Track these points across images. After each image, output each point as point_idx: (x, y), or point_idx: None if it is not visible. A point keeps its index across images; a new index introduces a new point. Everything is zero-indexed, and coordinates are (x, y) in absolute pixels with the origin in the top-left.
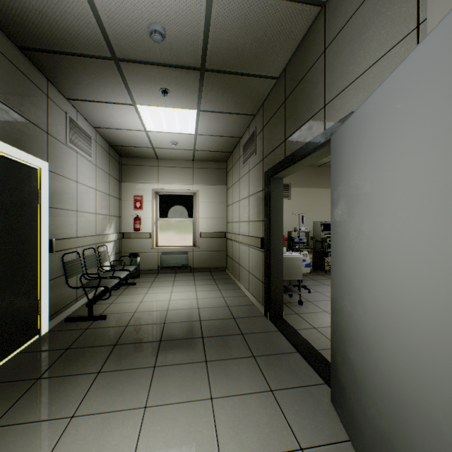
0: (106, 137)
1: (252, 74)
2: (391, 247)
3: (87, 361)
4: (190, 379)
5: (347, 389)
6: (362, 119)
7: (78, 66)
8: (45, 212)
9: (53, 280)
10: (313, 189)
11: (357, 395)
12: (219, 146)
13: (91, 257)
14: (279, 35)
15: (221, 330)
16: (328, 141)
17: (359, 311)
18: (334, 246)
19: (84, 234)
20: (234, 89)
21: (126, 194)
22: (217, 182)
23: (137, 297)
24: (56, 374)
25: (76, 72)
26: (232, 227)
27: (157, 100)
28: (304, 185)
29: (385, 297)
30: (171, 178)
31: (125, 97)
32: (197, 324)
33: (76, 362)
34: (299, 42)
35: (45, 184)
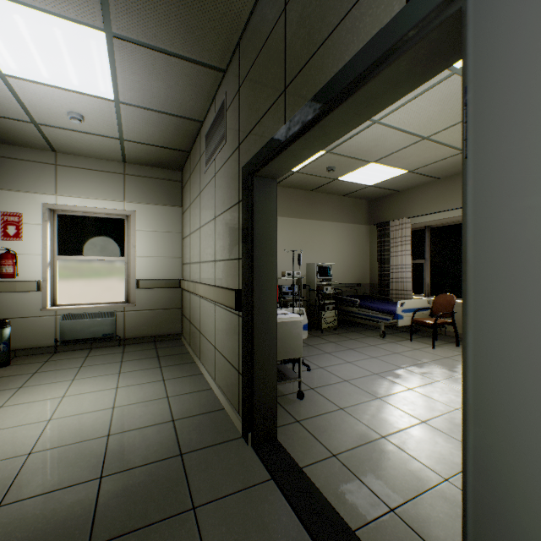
0: None
1: None
2: None
3: None
4: None
5: None
6: None
7: None
8: None
9: None
10: (305, 221)
11: None
12: (167, 136)
13: None
14: None
15: (145, 503)
16: (424, 26)
17: None
18: (503, 333)
19: None
20: None
21: None
22: (166, 201)
23: None
24: None
25: None
26: (190, 270)
27: None
28: (294, 214)
29: None
30: (83, 187)
31: None
32: (89, 493)
33: None
34: None
35: None
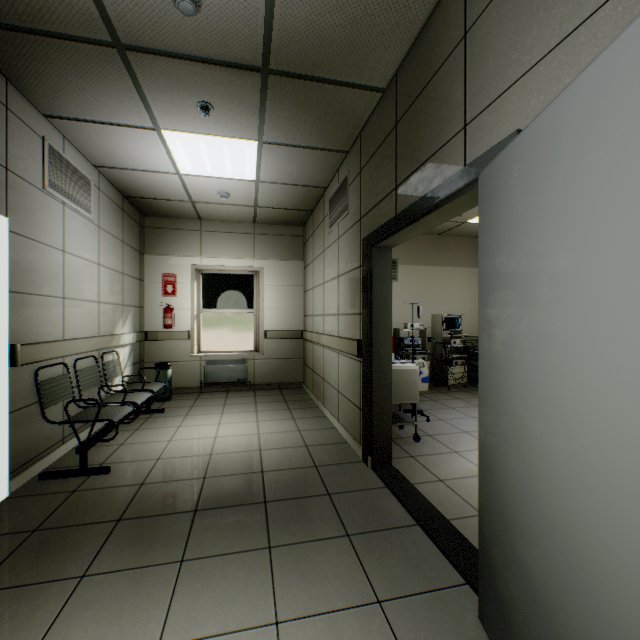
0: (117, 183)
1: (344, 82)
2: (626, 371)
3: (66, 555)
4: (241, 584)
5: (516, 613)
6: (550, 132)
7: (55, 55)
8: (1, 300)
9: (17, 411)
10: (430, 268)
11: (537, 631)
12: (294, 201)
13: (89, 371)
14: (389, 13)
15: (295, 487)
16: (472, 184)
17: (542, 480)
18: (486, 358)
19: (77, 335)
20: (316, 107)
21: (150, 273)
22: (290, 256)
23: (164, 433)
24: (4, 583)
25: (54, 67)
26: (313, 322)
27: (193, 122)
28: (418, 261)
29: (608, 466)
30: (222, 249)
31: (141, 116)
32: (257, 478)
33: (45, 557)
34: (420, 28)
35: (1, 253)
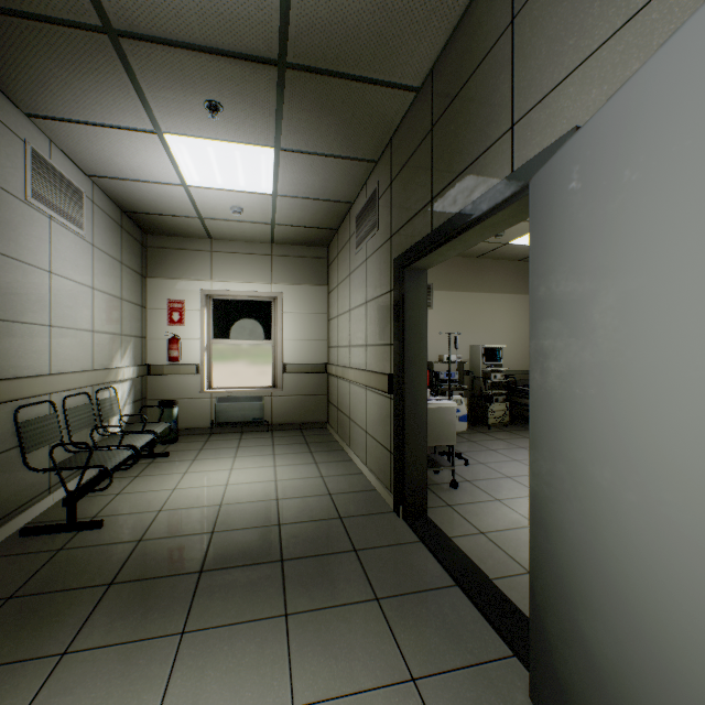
0: (114, 195)
1: (373, 79)
2: None
3: (45, 627)
4: (252, 661)
5: (576, 697)
6: (621, 122)
7: (36, 42)
8: None
9: None
10: (468, 294)
11: None
12: (316, 218)
13: (81, 410)
14: None
15: (317, 543)
16: (521, 192)
17: (610, 540)
18: (539, 395)
19: (66, 369)
20: (341, 108)
21: (154, 298)
22: (312, 280)
23: (168, 481)
24: None
25: (35, 56)
26: (338, 354)
27: (200, 125)
28: (455, 287)
29: (699, 528)
30: (235, 272)
31: (139, 117)
32: (273, 532)
33: (21, 630)
34: (460, 15)
35: None
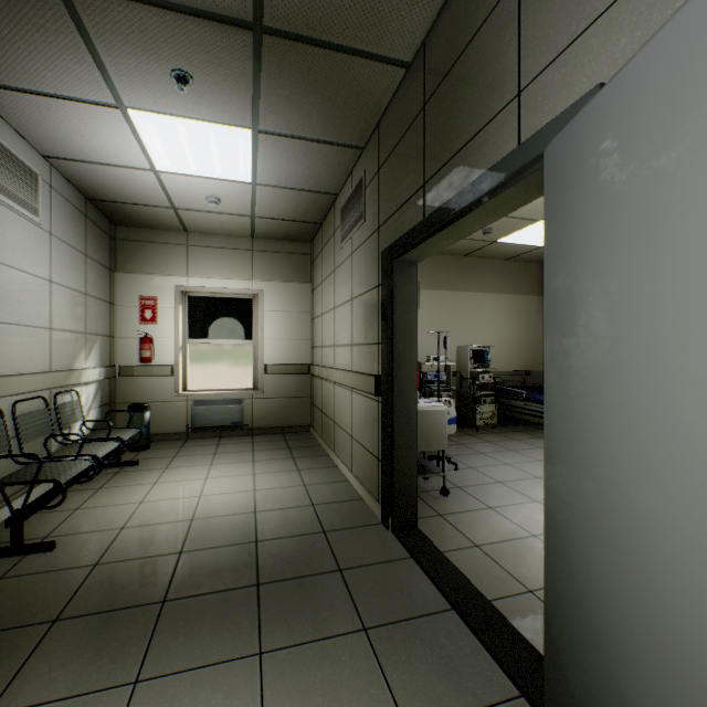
0: (76, 180)
1: (360, 51)
2: None
3: None
4: None
5: None
6: (681, 52)
7: None
8: None
9: None
10: (455, 293)
11: None
12: (299, 211)
13: (35, 416)
14: None
15: (298, 562)
16: (529, 167)
17: (663, 586)
18: (557, 399)
19: (17, 371)
20: (325, 84)
21: (124, 294)
22: (295, 277)
23: (135, 492)
24: None
25: None
26: (322, 355)
27: (168, 100)
28: (442, 286)
29: None
30: (213, 267)
31: (98, 87)
32: (249, 551)
33: None
34: None
35: None
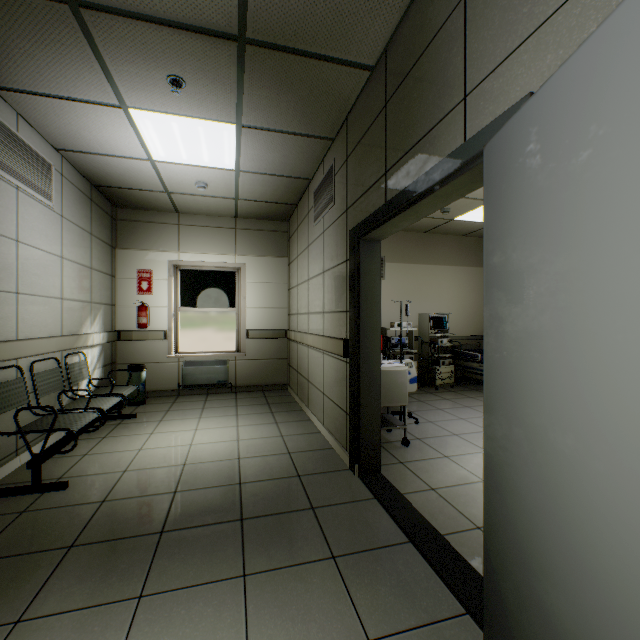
0: (83, 169)
1: (330, 57)
2: None
3: (0, 594)
4: (209, 625)
5: None
6: (585, 76)
7: None
8: None
9: None
10: (417, 266)
11: None
12: (277, 193)
13: (49, 374)
14: None
15: (276, 501)
16: (473, 161)
17: (573, 510)
18: (494, 359)
19: (34, 335)
20: (299, 86)
21: (123, 268)
22: (273, 252)
23: (134, 441)
24: None
25: None
26: (297, 321)
27: (164, 100)
28: (405, 259)
29: None
30: (201, 244)
31: (104, 91)
32: (234, 491)
33: None
34: None
35: None
